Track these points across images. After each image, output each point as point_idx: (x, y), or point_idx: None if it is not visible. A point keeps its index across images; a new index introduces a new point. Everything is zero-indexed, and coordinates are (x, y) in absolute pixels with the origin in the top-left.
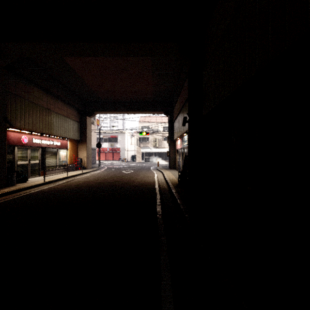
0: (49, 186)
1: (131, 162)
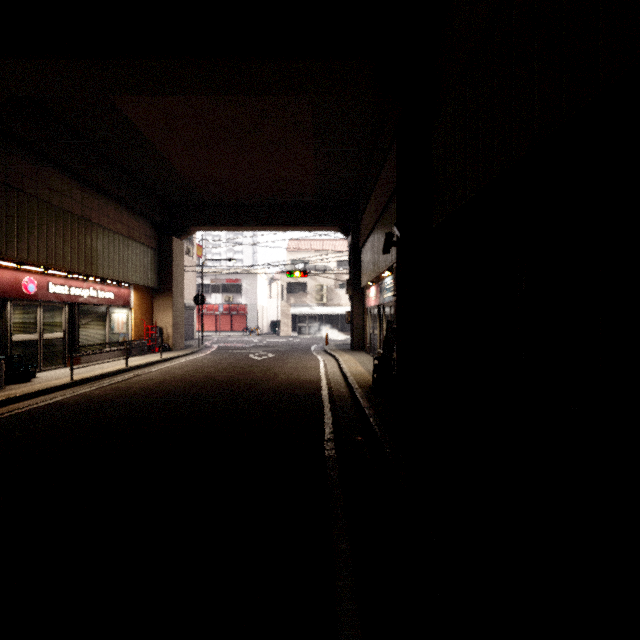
0: (80, 390)
1: (270, 334)
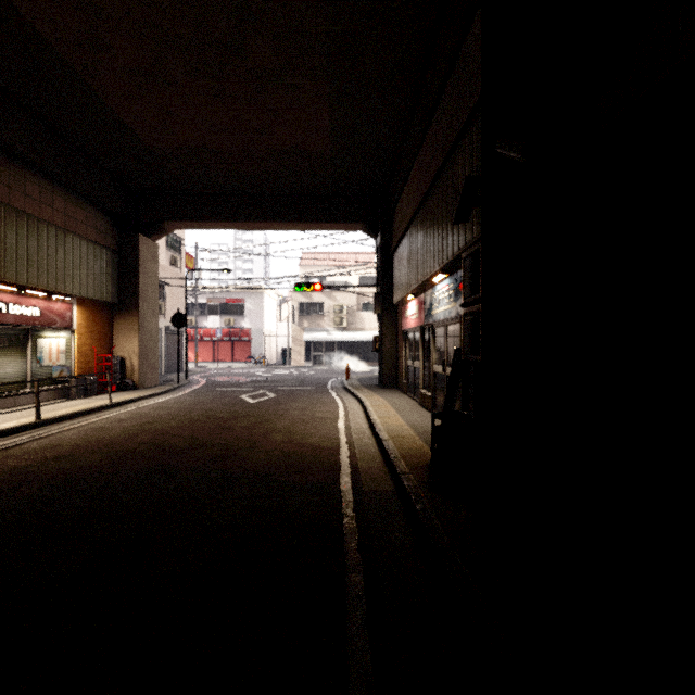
0: None
1: (279, 365)
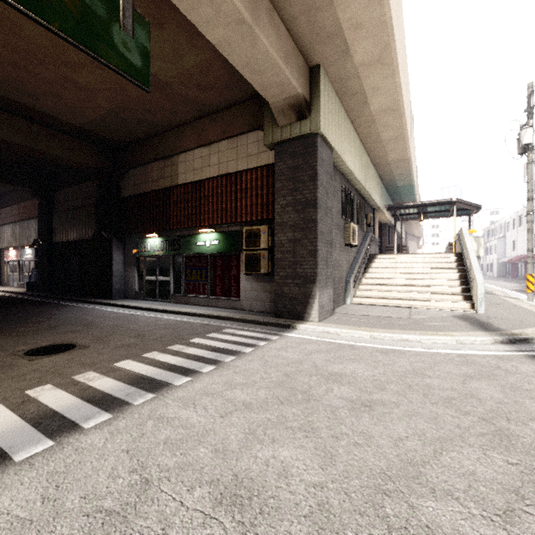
0: None
1: None
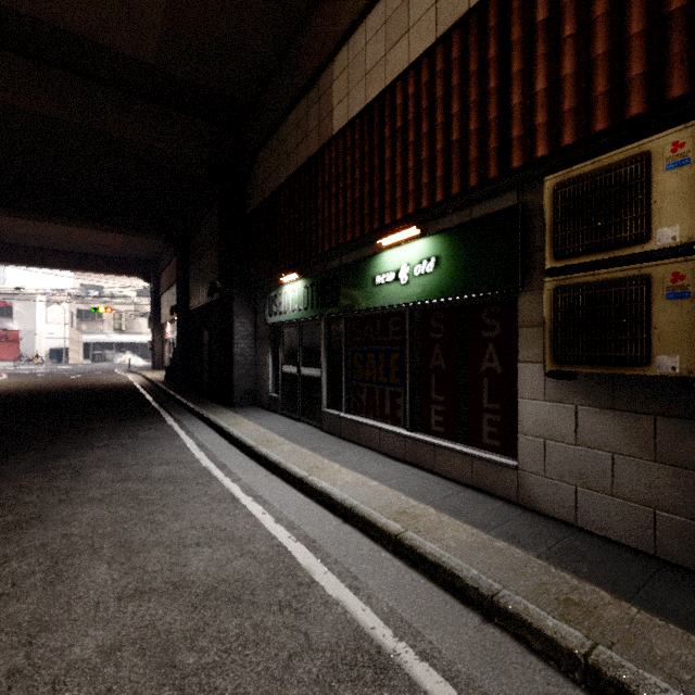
0: None
1: (54, 363)
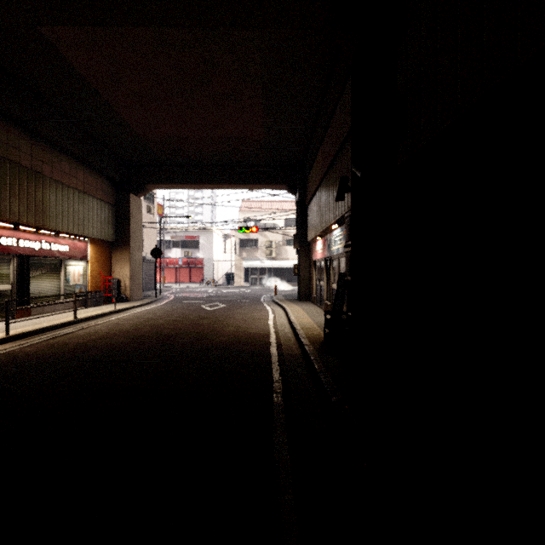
0: (11, 347)
1: (224, 285)
